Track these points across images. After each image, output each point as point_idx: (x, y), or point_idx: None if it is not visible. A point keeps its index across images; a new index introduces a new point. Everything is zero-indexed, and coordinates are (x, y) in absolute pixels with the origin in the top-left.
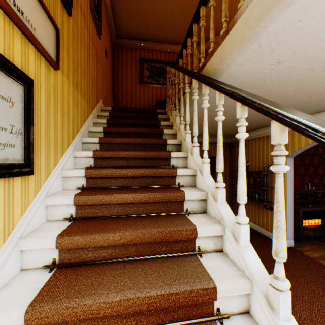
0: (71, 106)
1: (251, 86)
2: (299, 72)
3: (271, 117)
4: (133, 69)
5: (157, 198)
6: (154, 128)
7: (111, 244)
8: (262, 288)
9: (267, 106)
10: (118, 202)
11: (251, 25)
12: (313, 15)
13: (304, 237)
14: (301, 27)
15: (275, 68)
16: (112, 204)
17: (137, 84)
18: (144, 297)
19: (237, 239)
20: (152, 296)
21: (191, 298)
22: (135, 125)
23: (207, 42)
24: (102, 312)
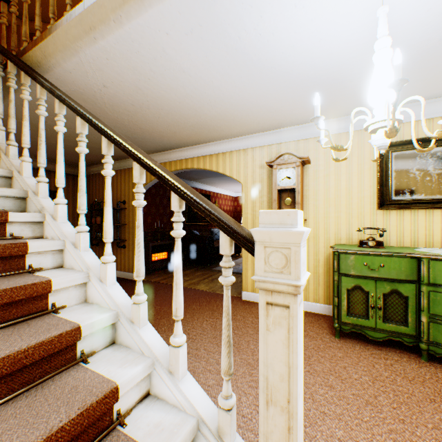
0: None
1: (87, 100)
2: (125, 104)
3: (77, 113)
4: None
5: None
6: None
7: None
8: (73, 240)
9: (74, 104)
10: None
11: (71, 40)
12: (115, 60)
13: (155, 270)
14: (111, 65)
15: (104, 90)
16: None
17: None
18: None
19: (56, 218)
20: None
21: None
22: None
23: (45, 26)
24: None
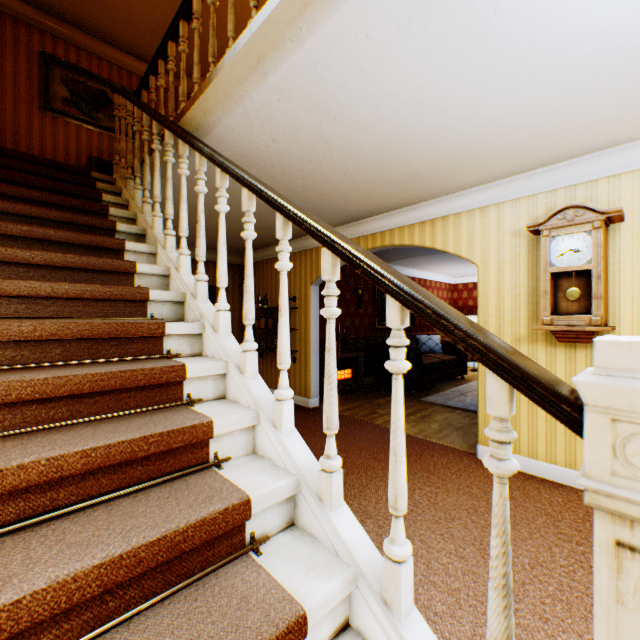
0: None
1: (251, 164)
2: (300, 162)
3: (242, 183)
4: (22, 69)
5: (101, 293)
6: (89, 201)
7: (17, 338)
8: (237, 362)
9: (238, 172)
10: (20, 293)
11: (234, 84)
12: (289, 99)
13: None
14: (283, 108)
15: (272, 147)
16: (4, 298)
17: (36, 107)
18: (86, 375)
19: (217, 330)
20: (99, 374)
21: (154, 376)
22: (41, 189)
23: (202, 81)
24: (16, 394)
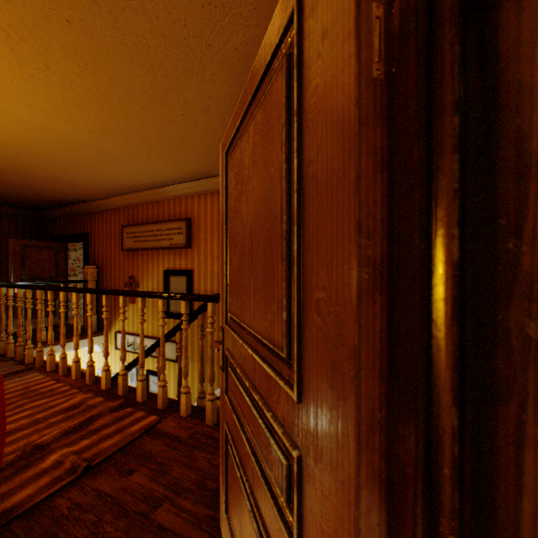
0: (197, 377)
1: None
2: None
3: None
4: None
5: None
6: None
7: None
8: None
9: None
10: None
11: None
12: None
13: None
14: None
15: None
16: None
17: None
18: None
19: None
20: None
21: None
22: None
23: None
24: None
